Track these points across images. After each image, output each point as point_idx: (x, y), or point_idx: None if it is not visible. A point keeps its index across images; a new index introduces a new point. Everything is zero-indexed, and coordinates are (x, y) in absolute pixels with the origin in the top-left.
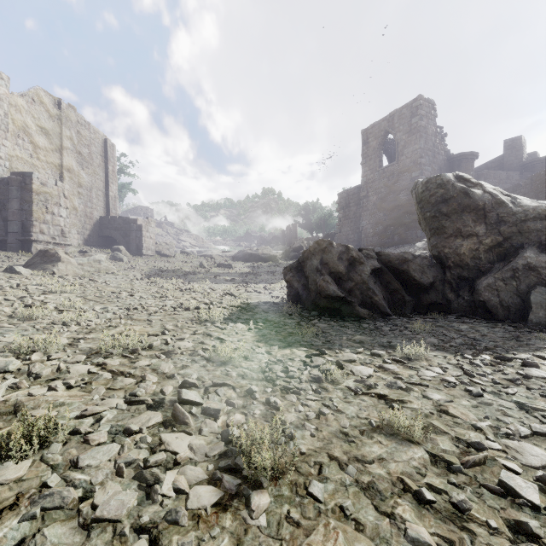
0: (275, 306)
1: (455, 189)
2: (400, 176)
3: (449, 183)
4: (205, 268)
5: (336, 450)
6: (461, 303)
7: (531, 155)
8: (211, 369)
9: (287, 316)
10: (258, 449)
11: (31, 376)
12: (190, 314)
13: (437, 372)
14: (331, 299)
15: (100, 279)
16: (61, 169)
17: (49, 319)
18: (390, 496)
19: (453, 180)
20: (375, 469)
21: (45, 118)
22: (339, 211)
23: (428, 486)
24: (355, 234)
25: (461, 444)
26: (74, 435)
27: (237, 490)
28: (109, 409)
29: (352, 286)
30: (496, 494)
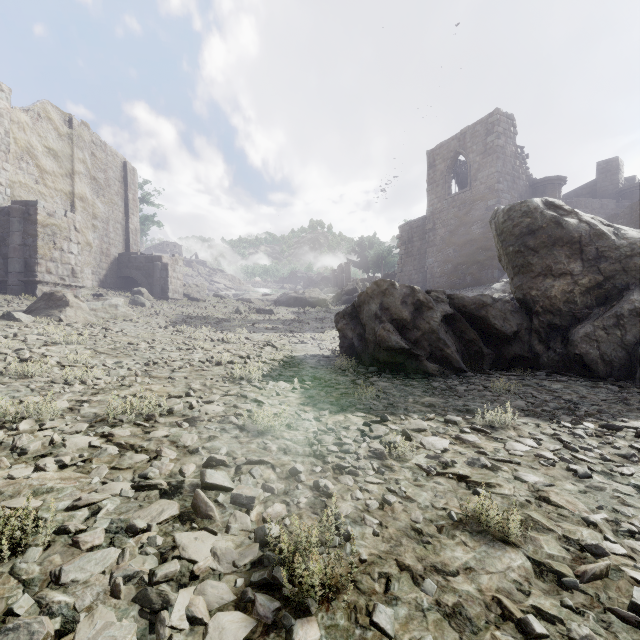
0: (326, 360)
1: (545, 218)
2: (473, 205)
3: (536, 211)
4: (242, 314)
5: (407, 556)
6: (551, 356)
7: (629, 180)
8: (245, 441)
9: (339, 373)
10: (304, 555)
11: (14, 452)
12: (222, 370)
13: (529, 445)
14: (393, 352)
15: (116, 327)
16: (73, 197)
17: (48, 377)
18: (484, 626)
19: (542, 207)
20: (461, 584)
21: (53, 137)
22: (401, 246)
23: (535, 611)
24: (419, 274)
25: (572, 547)
26: (61, 535)
27: (275, 619)
28: (111, 496)
29: (419, 336)
30: (629, 624)
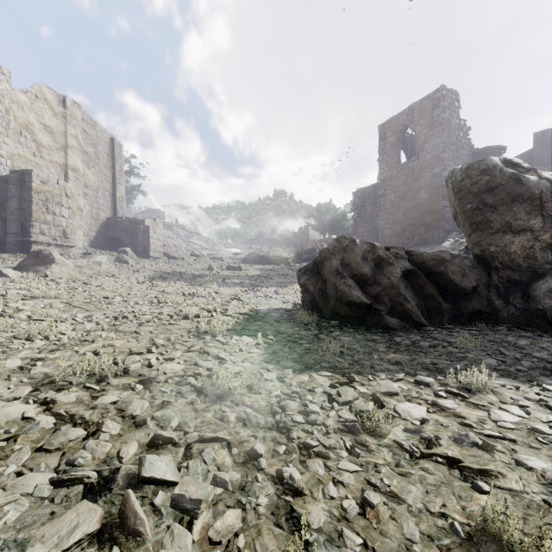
0: (288, 314)
1: (504, 175)
2: (420, 172)
3: (496, 169)
4: (213, 270)
5: None
6: (511, 311)
7: None
8: (200, 409)
9: (302, 327)
10: None
11: None
12: (188, 324)
13: (517, 414)
14: (354, 307)
15: (96, 282)
16: (66, 168)
17: (12, 332)
18: None
19: (500, 165)
20: None
21: (49, 115)
22: (354, 211)
23: None
24: (371, 235)
25: None
26: None
27: None
28: (21, 496)
29: (379, 291)
30: None
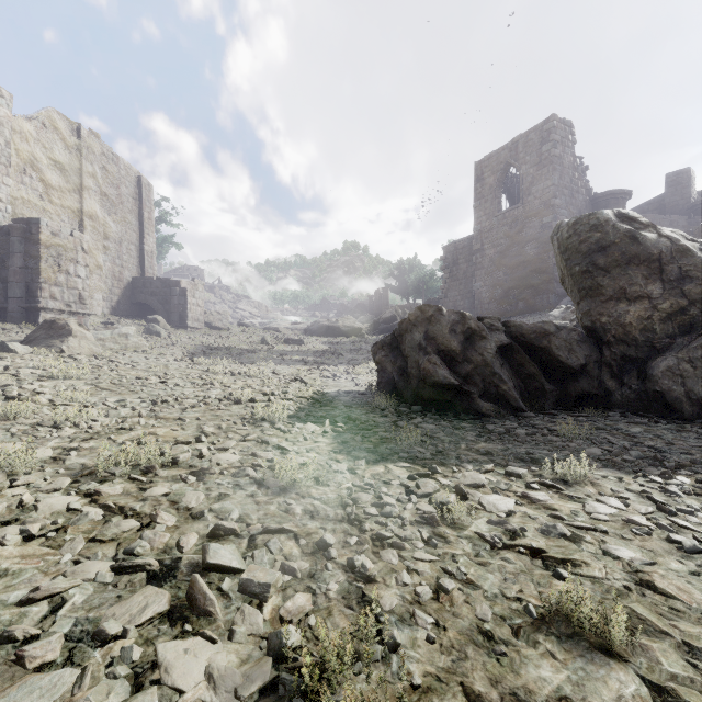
0: (362, 398)
1: (618, 232)
2: (526, 222)
3: (608, 224)
4: (268, 344)
5: (476, 676)
6: (626, 394)
7: None
8: (262, 501)
9: (377, 413)
10: (334, 682)
11: None
12: (241, 409)
13: (614, 506)
14: (440, 389)
15: (124, 359)
16: (81, 215)
17: (34, 418)
18: None
19: (614, 219)
20: None
21: (60, 148)
22: (445, 269)
23: None
24: (465, 299)
25: (700, 661)
26: (3, 644)
27: None
28: (83, 582)
29: (470, 369)
30: None
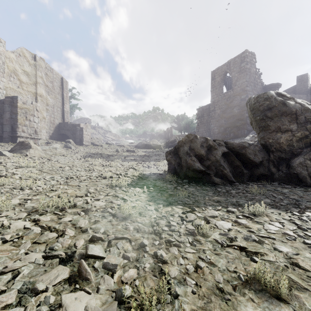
0: (161, 176)
1: (277, 101)
2: (234, 98)
3: (272, 97)
4: (119, 152)
5: None
6: (280, 174)
7: None
8: (115, 224)
9: (168, 183)
10: None
11: None
12: (106, 181)
13: (278, 226)
14: (196, 172)
15: (54, 159)
16: (36, 95)
17: (12, 185)
18: None
19: (275, 95)
20: None
21: (27, 65)
22: (198, 119)
23: None
24: (207, 132)
25: None
26: None
27: None
28: (28, 263)
29: (210, 163)
30: None
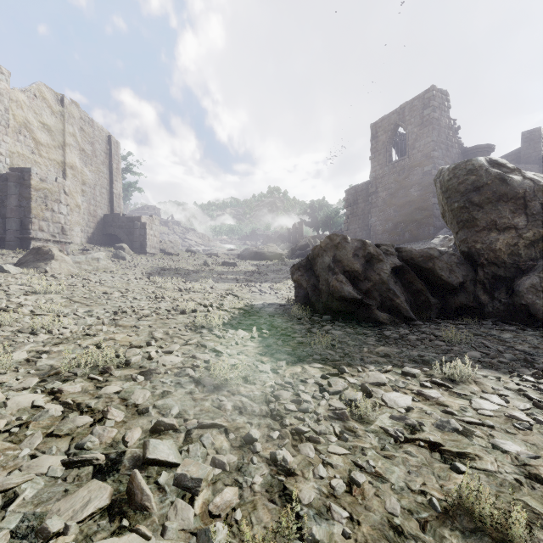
0: (282, 309)
1: (490, 175)
2: (411, 170)
3: (481, 169)
4: (209, 266)
5: None
6: (496, 306)
7: None
8: (199, 398)
9: (295, 321)
10: None
11: None
12: (186, 318)
13: (497, 403)
14: (345, 302)
15: (95, 278)
16: (64, 166)
17: (16, 326)
18: None
19: (486, 165)
20: None
21: (47, 114)
22: (347, 208)
23: None
24: (363, 231)
25: None
26: None
27: None
28: (36, 476)
29: (370, 286)
30: None
